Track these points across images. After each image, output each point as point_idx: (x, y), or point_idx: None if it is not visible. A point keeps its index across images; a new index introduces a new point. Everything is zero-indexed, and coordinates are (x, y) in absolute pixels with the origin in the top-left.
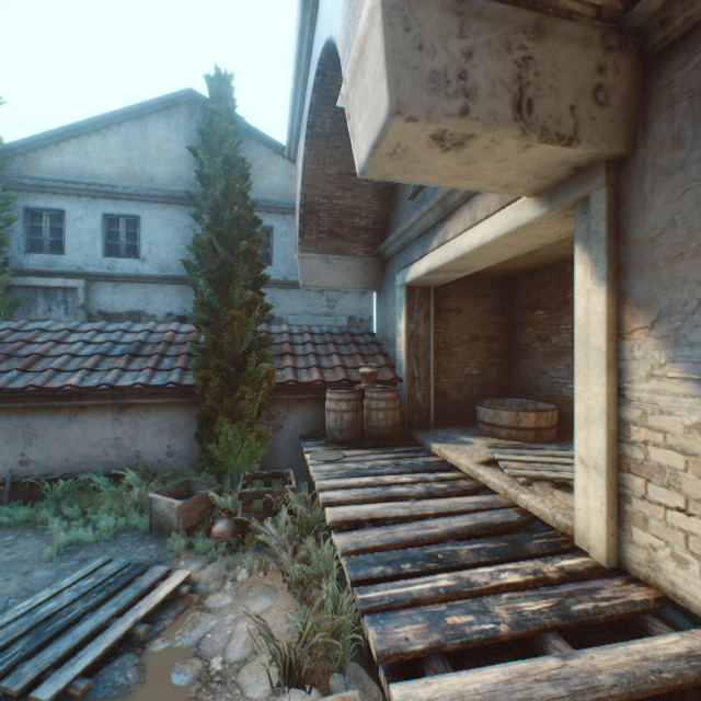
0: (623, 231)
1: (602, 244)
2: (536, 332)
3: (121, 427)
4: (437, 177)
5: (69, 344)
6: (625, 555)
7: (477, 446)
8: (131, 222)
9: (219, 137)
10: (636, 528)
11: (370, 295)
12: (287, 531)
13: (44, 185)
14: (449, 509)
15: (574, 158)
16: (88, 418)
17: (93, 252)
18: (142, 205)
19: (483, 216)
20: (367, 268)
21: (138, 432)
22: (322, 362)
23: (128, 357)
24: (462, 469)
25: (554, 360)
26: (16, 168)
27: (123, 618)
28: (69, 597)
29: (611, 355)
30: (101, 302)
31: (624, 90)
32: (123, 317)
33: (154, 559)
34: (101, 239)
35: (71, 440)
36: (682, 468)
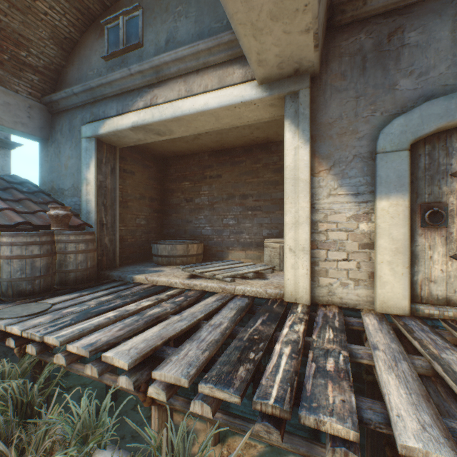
0: (314, 117)
1: (308, 121)
2: (184, 196)
3: None
4: (244, 16)
5: None
6: (316, 295)
7: (169, 271)
8: None
9: None
10: (322, 277)
11: (7, 151)
12: None
13: None
14: (210, 309)
15: (306, 61)
16: None
17: None
18: None
19: (201, 90)
20: (33, 113)
21: None
22: None
23: None
24: (177, 286)
25: (197, 213)
26: None
27: None
28: None
29: (310, 185)
30: None
31: (324, 37)
32: None
33: None
34: None
35: None
36: (346, 238)
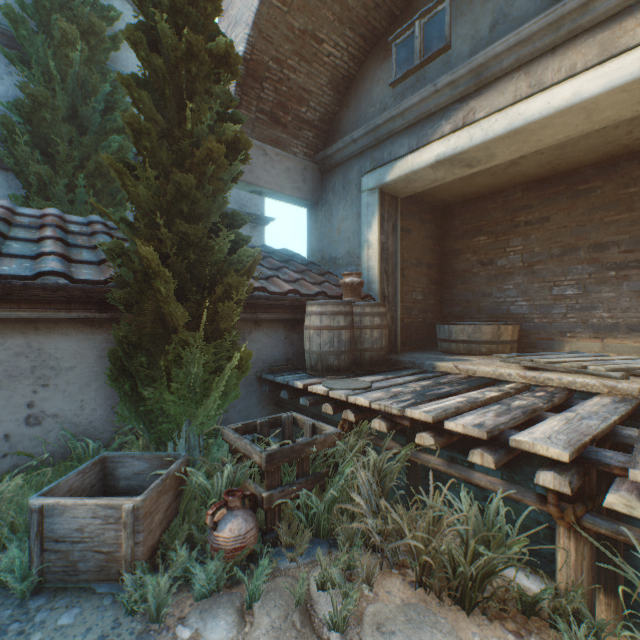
0: None
1: None
2: (476, 257)
3: None
4: None
5: None
6: None
7: (480, 360)
8: None
9: None
10: None
11: (262, 228)
12: (372, 501)
13: None
14: (620, 412)
15: None
16: None
17: None
18: None
19: (560, 77)
20: (306, 175)
21: None
22: (277, 274)
23: None
24: (511, 379)
25: (501, 282)
26: None
27: None
28: None
29: None
30: None
31: None
32: None
33: None
34: None
35: None
36: None
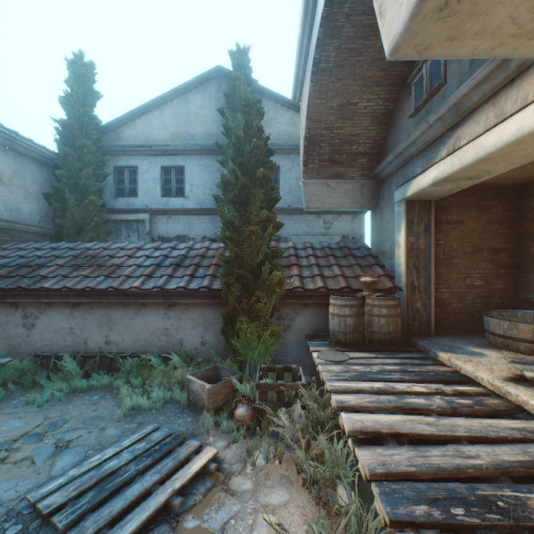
0: None
1: None
2: None
3: (169, 320)
4: (490, 41)
5: (137, 258)
6: None
7: (492, 358)
8: (179, 171)
9: (239, 98)
10: None
11: (361, 216)
12: (299, 425)
13: (125, 150)
14: (486, 434)
15: None
16: (147, 313)
17: (155, 194)
18: (186, 157)
19: (516, 107)
20: (363, 190)
21: (181, 324)
22: (324, 272)
23: (174, 267)
24: (482, 383)
25: None
26: (110, 140)
27: (162, 487)
28: (126, 457)
29: None
30: (159, 230)
31: None
32: (173, 240)
33: (190, 431)
34: (159, 184)
35: (136, 328)
36: None
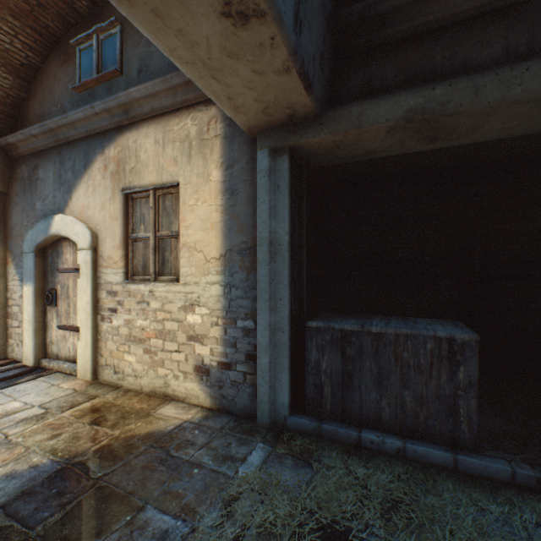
0: (8, 222)
1: None
2: None
3: None
4: None
5: None
6: (9, 352)
7: None
8: None
9: None
10: (11, 339)
11: None
12: None
13: None
14: None
15: None
16: None
17: None
18: None
19: None
20: None
21: None
22: None
23: None
24: None
25: None
26: None
27: None
28: None
29: (3, 271)
30: None
31: (2, 167)
32: None
33: None
34: None
35: None
36: (19, 311)
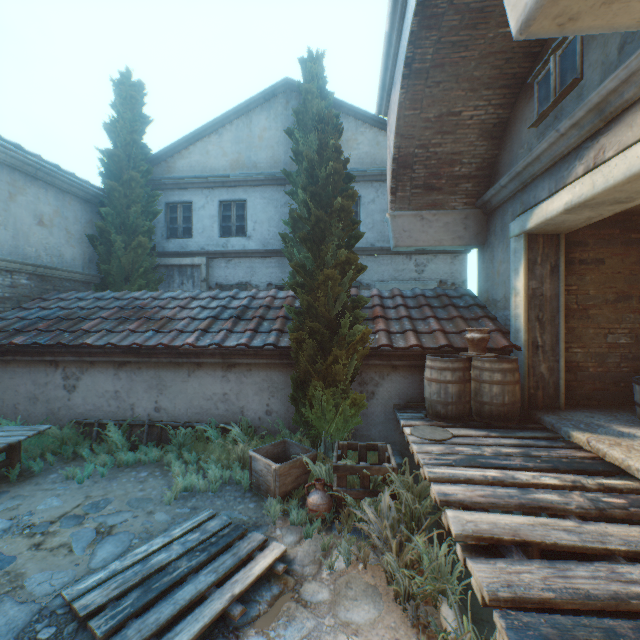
0: None
1: None
2: None
3: (228, 384)
4: None
5: (191, 309)
6: None
7: None
8: (240, 206)
9: (311, 115)
10: None
11: (463, 256)
12: (388, 520)
13: (178, 183)
14: None
15: None
16: (202, 374)
17: (212, 234)
18: (248, 189)
19: None
20: (467, 222)
21: (242, 389)
22: (417, 326)
23: (234, 320)
24: (638, 476)
25: None
26: (160, 172)
27: (219, 591)
28: (176, 551)
29: None
30: (217, 276)
31: None
32: (233, 288)
33: (252, 521)
34: (217, 222)
35: (190, 393)
36: None
